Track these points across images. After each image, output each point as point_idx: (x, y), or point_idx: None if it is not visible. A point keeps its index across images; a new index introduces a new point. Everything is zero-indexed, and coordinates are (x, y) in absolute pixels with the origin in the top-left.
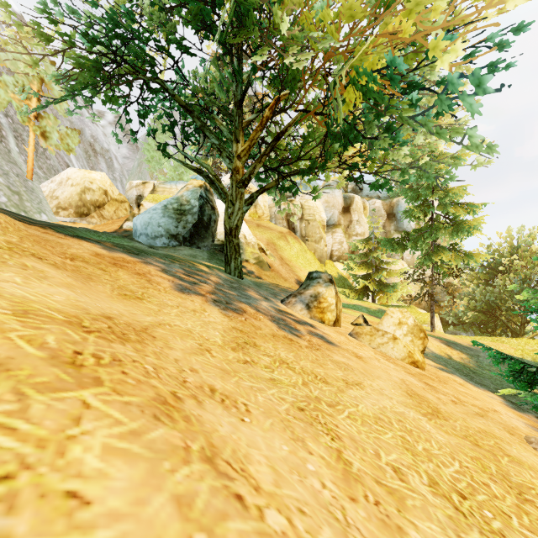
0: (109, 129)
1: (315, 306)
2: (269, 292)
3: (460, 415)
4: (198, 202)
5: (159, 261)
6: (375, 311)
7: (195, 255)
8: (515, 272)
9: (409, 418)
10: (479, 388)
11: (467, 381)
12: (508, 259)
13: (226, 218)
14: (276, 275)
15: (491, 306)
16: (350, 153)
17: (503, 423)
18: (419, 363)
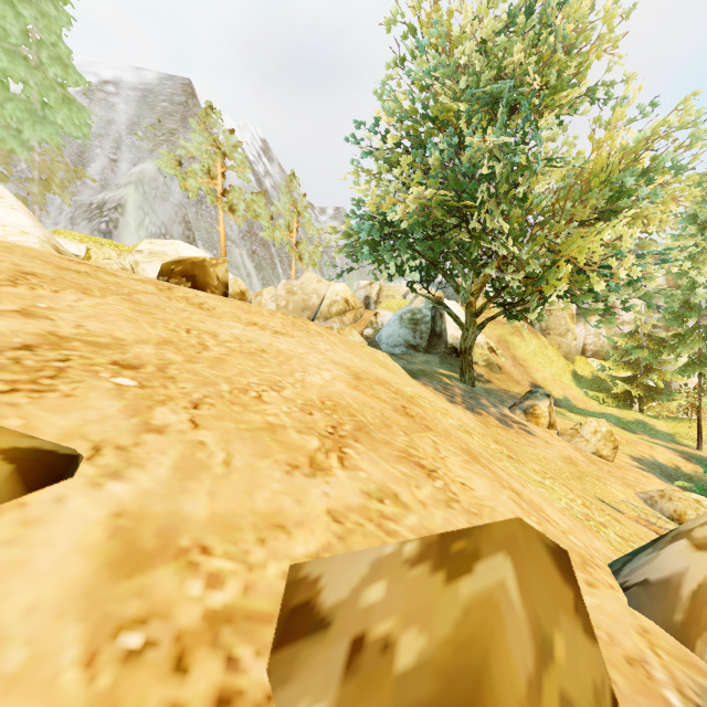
0: (330, 223)
1: (531, 413)
2: (497, 399)
3: (592, 470)
4: (431, 312)
5: (427, 381)
6: (628, 422)
7: (429, 361)
8: None
9: (551, 459)
10: (665, 483)
11: (660, 478)
12: None
13: (462, 341)
14: (507, 378)
15: None
16: None
17: (630, 483)
18: (605, 456)
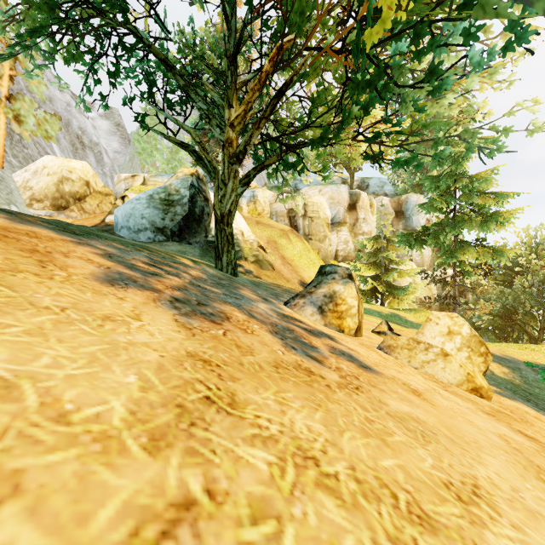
0: (99, 121)
1: (331, 309)
2: (269, 292)
3: None
4: (189, 191)
5: (112, 246)
6: (387, 315)
7: (184, 252)
8: (535, 273)
9: None
10: None
11: (537, 410)
12: (527, 259)
13: (216, 200)
14: (278, 275)
15: (508, 309)
16: (368, 121)
17: None
18: (483, 390)
